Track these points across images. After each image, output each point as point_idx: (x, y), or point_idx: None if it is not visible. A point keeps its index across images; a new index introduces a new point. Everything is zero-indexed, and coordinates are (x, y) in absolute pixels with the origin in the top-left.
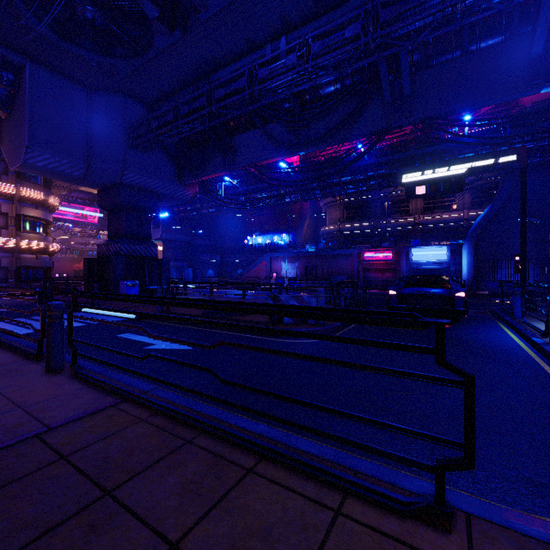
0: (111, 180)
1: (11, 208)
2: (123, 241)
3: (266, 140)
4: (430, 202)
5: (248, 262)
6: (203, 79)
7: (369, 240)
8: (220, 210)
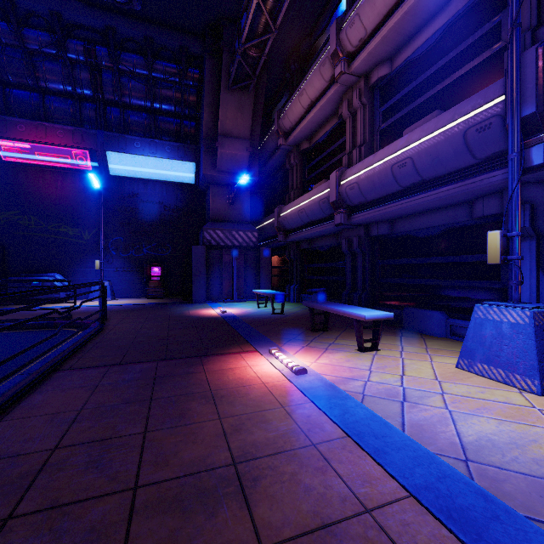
0: None
1: None
2: None
3: None
4: None
5: None
6: None
7: None
8: None
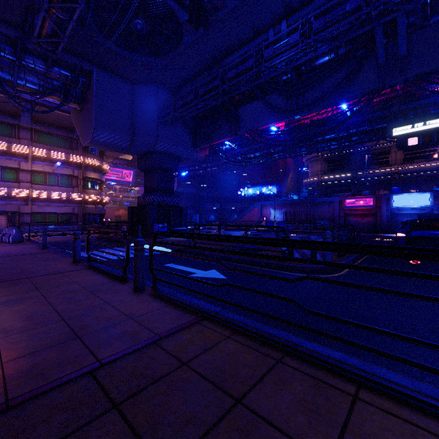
0: (147, 149)
1: (80, 172)
2: (155, 194)
3: (266, 108)
4: (410, 153)
5: (243, 209)
6: (215, 65)
7: (348, 189)
8: (221, 168)
